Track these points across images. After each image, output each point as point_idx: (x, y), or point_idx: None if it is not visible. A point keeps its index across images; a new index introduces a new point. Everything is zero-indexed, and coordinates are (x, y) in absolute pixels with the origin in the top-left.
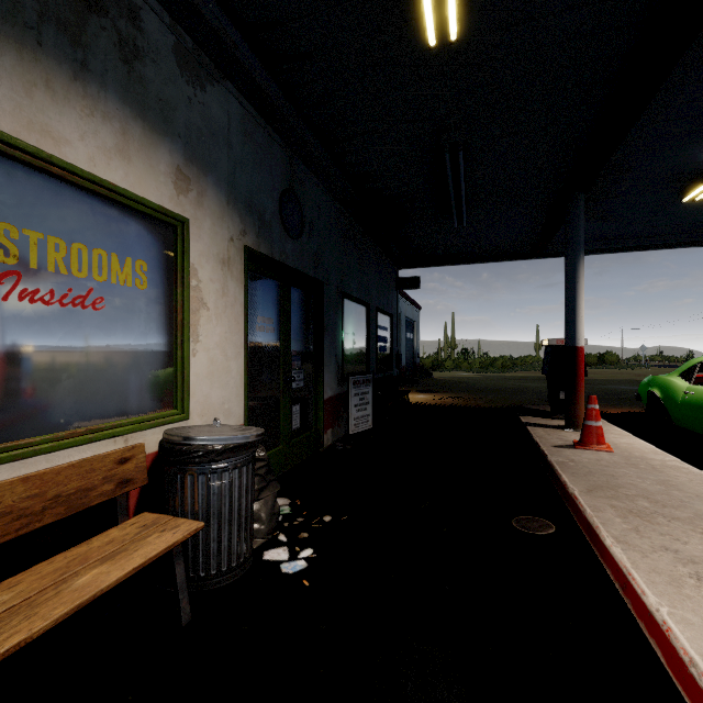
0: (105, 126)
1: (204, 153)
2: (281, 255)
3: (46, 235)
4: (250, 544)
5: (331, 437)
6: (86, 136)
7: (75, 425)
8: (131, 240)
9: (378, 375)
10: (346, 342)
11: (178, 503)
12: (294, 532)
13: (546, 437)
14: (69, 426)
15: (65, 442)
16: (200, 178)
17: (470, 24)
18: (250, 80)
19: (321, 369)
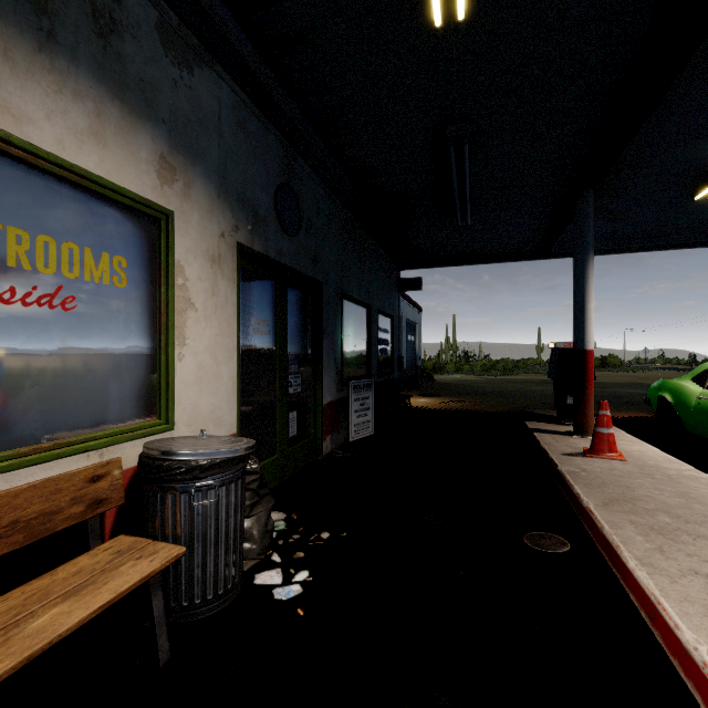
0: (77, 106)
1: (192, 141)
2: (277, 253)
3: (5, 225)
4: (240, 567)
5: (330, 444)
6: (53, 115)
7: (40, 439)
8: (107, 233)
9: (379, 378)
10: (346, 345)
11: (158, 525)
12: (289, 551)
13: (554, 444)
14: (34, 441)
15: (27, 459)
16: (187, 168)
17: (479, 4)
18: (243, 64)
19: (319, 373)
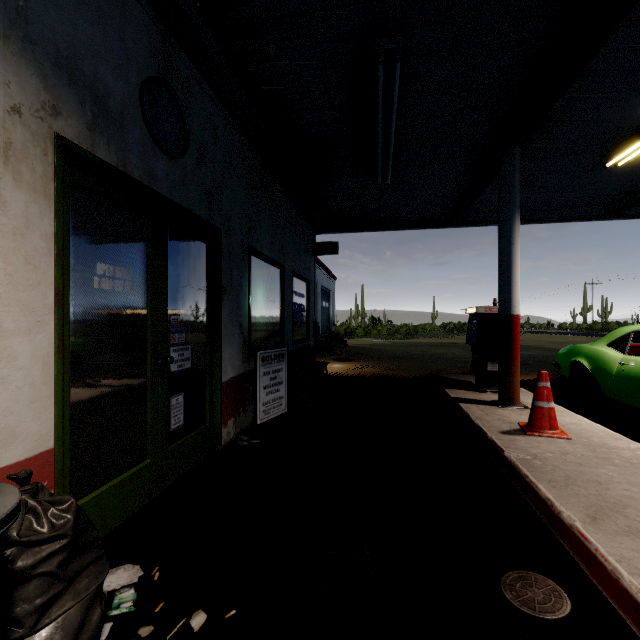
0: None
1: None
2: (145, 174)
3: None
4: None
5: (233, 429)
6: None
7: None
8: None
9: (294, 346)
10: (255, 308)
11: None
12: None
13: (486, 419)
14: None
15: None
16: None
17: None
18: None
19: (218, 343)
